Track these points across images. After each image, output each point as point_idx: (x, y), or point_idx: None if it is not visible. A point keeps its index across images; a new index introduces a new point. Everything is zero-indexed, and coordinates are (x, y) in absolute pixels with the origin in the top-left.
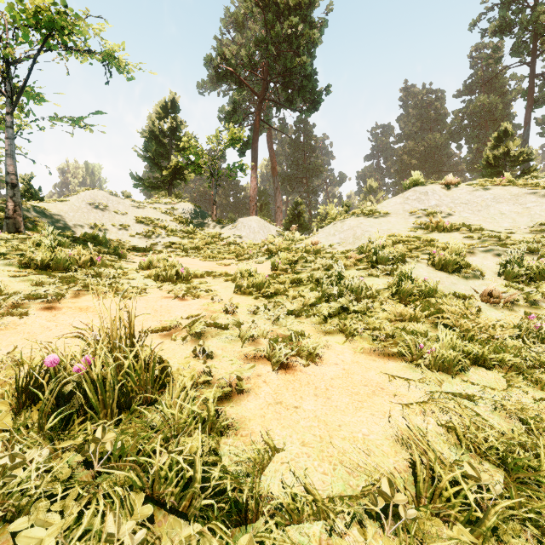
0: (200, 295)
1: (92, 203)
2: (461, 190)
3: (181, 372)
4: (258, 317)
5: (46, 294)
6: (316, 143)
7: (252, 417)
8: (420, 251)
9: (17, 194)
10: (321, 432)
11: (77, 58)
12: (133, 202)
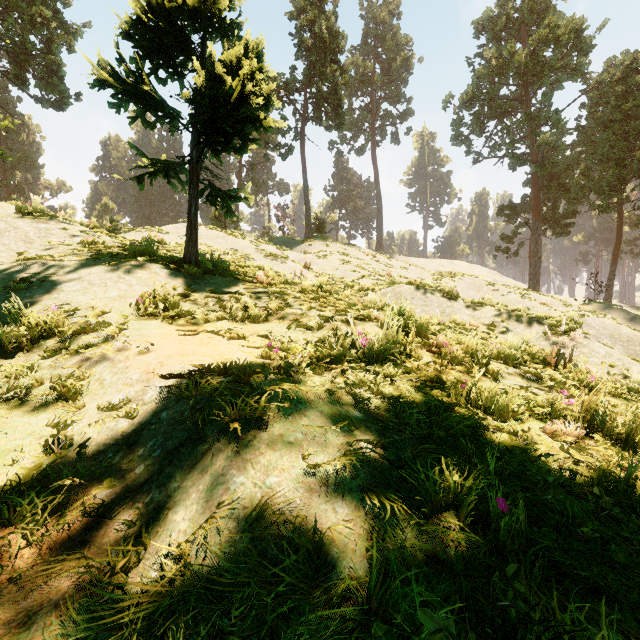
0: None
1: None
2: (204, 229)
3: None
4: None
5: None
6: (23, 125)
7: None
8: None
9: None
10: None
11: None
12: None
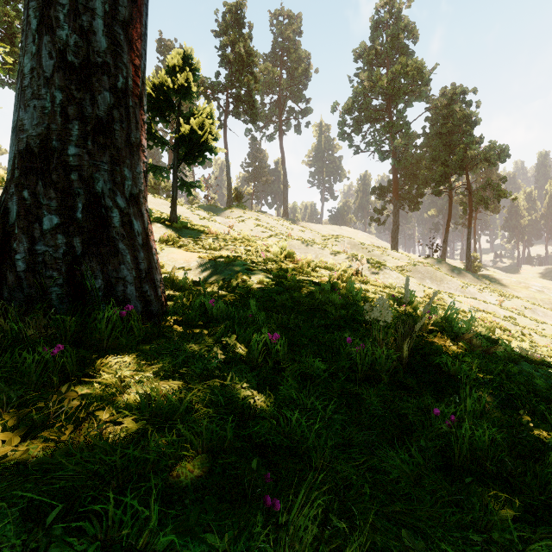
0: None
1: None
2: (152, 198)
3: None
4: None
5: None
6: None
7: None
8: None
9: None
10: None
11: None
12: None
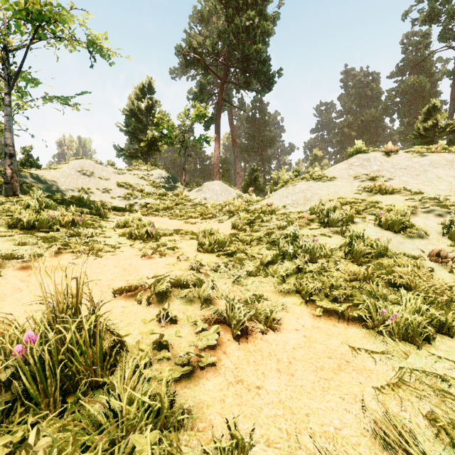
0: (167, 253)
1: (80, 170)
2: (400, 157)
3: (139, 343)
4: (219, 275)
5: (24, 254)
6: (269, 119)
7: (210, 402)
8: (366, 212)
9: (14, 163)
10: (287, 424)
11: (66, 46)
12: (115, 169)
